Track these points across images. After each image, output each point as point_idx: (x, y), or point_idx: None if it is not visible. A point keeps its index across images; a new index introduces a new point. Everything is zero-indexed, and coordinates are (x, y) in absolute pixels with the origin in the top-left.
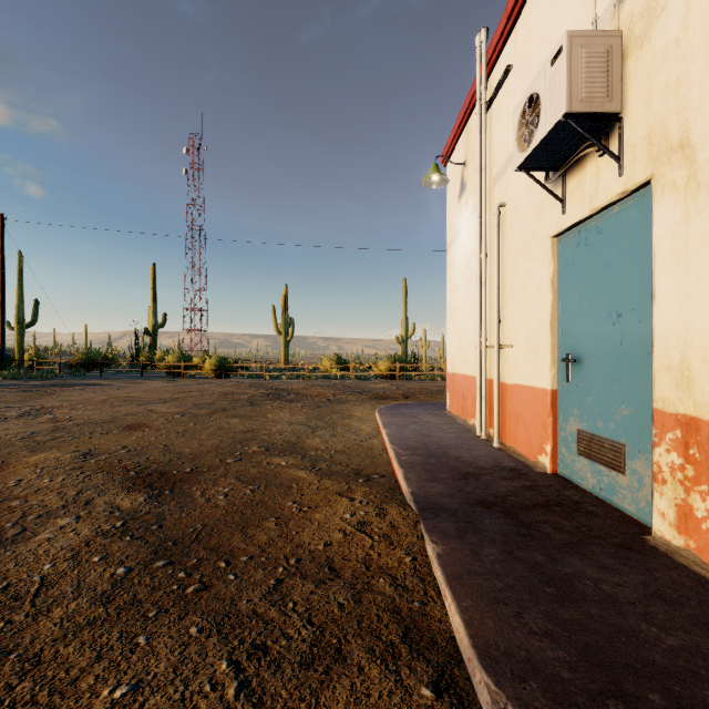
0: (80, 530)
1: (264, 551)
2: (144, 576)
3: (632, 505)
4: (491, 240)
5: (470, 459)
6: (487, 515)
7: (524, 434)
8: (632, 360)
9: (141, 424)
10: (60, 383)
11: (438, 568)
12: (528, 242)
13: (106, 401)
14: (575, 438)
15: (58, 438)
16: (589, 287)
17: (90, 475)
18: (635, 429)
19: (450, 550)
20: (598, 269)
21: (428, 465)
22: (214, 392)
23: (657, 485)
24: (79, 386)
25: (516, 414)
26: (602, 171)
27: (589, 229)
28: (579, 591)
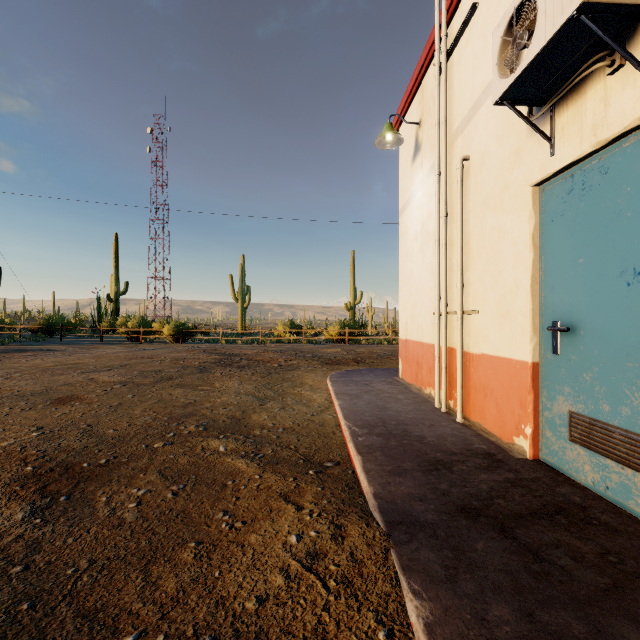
0: None
1: (165, 616)
2: None
3: None
4: (451, 199)
5: (435, 439)
6: (478, 534)
7: (494, 411)
8: None
9: (73, 397)
10: (14, 349)
11: None
12: (500, 194)
13: (48, 369)
14: (566, 421)
15: None
16: (589, 240)
17: None
18: None
19: (442, 612)
20: (603, 217)
21: (389, 450)
22: (166, 358)
23: None
24: (32, 351)
25: (484, 388)
26: (613, 92)
27: (589, 170)
28: None
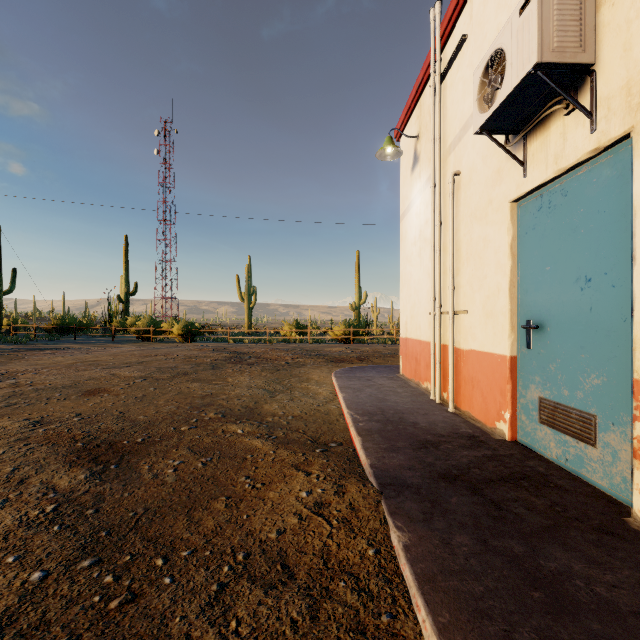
0: (3, 517)
1: (209, 541)
2: (62, 583)
3: (604, 480)
4: (445, 209)
5: (427, 425)
6: (453, 492)
7: (480, 400)
8: (604, 327)
9: (101, 389)
10: (33, 347)
11: (406, 565)
12: (485, 208)
13: (72, 365)
14: (536, 406)
15: (12, 404)
16: (553, 251)
17: (33, 448)
18: (608, 399)
19: (417, 539)
20: (564, 233)
21: (385, 433)
22: (179, 356)
23: (638, 462)
24: (50, 350)
25: (472, 380)
26: (569, 129)
27: (553, 192)
28: (572, 595)
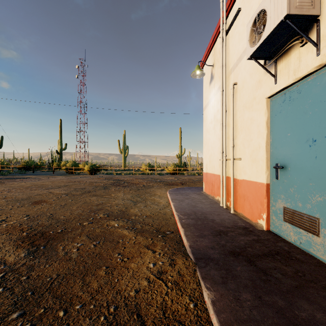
0: None
1: (93, 298)
2: None
3: (324, 256)
4: (228, 103)
5: (219, 221)
6: (238, 263)
7: (249, 207)
8: (324, 167)
9: (42, 201)
10: (10, 177)
11: (213, 316)
12: (251, 102)
13: (29, 187)
14: (282, 211)
15: None
16: (292, 125)
17: None
18: None
19: (219, 296)
20: (299, 114)
21: (197, 226)
22: (86, 182)
23: None
24: (19, 178)
25: (244, 196)
26: (303, 55)
27: (292, 91)
28: None
